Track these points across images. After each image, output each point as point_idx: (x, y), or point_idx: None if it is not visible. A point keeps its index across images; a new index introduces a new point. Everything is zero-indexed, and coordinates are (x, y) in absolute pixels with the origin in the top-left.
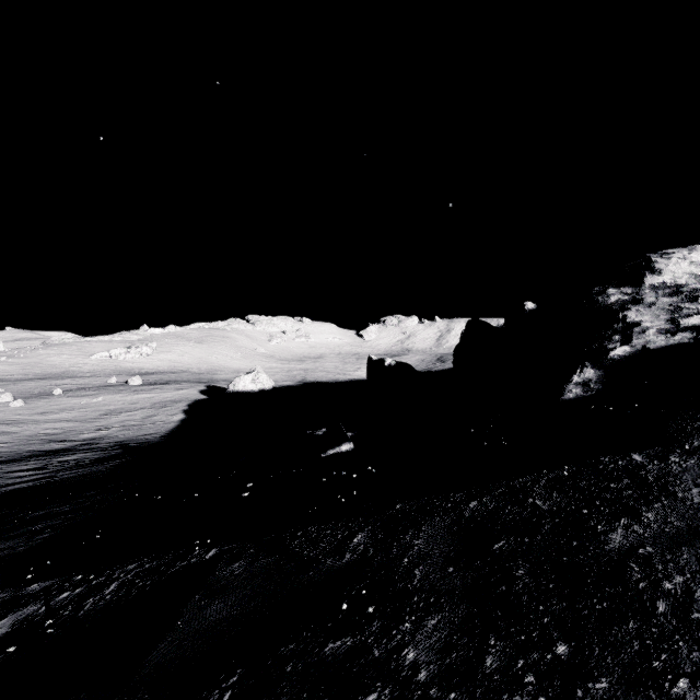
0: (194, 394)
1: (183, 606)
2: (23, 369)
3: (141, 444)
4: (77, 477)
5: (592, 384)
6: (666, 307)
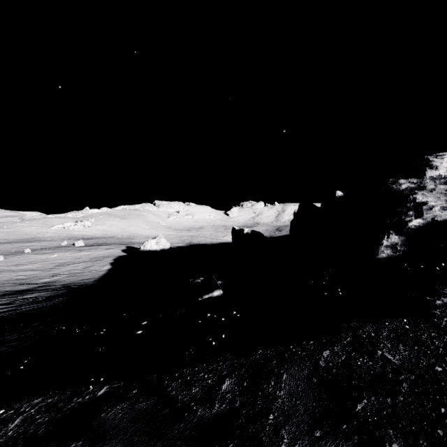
0: (118, 252)
1: None
2: (6, 235)
3: (80, 286)
4: (31, 310)
5: (398, 246)
6: (444, 192)
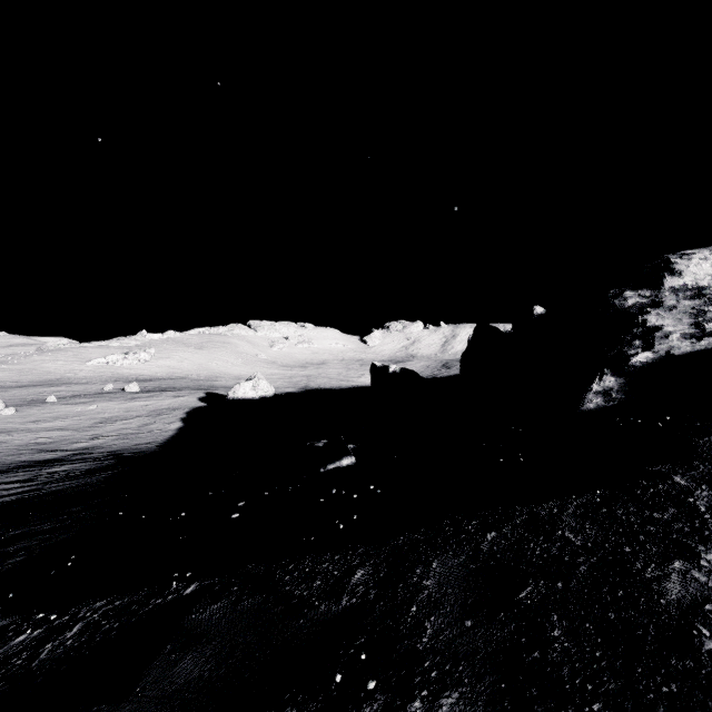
0: (192, 401)
1: (149, 660)
2: (16, 375)
3: (136, 454)
4: (64, 490)
5: (613, 393)
6: (688, 311)
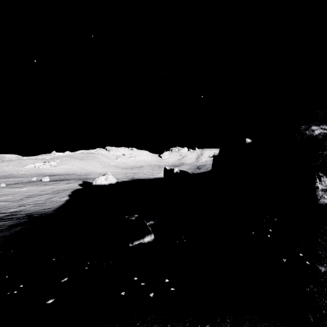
0: (75, 186)
1: None
2: None
3: (40, 215)
4: None
5: None
6: None
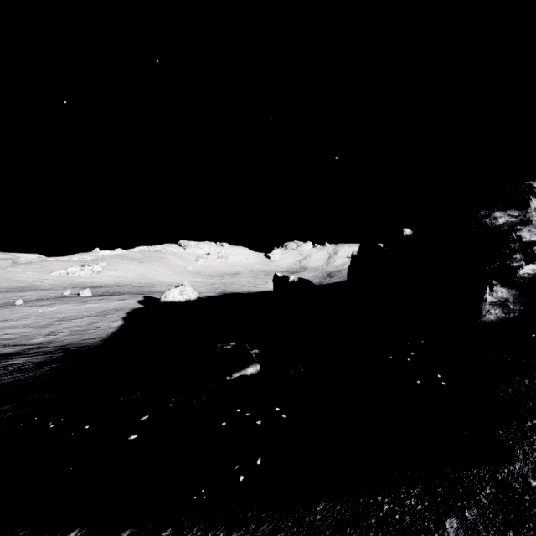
0: (133, 303)
1: None
2: None
3: (82, 348)
4: (10, 383)
5: (510, 304)
6: None
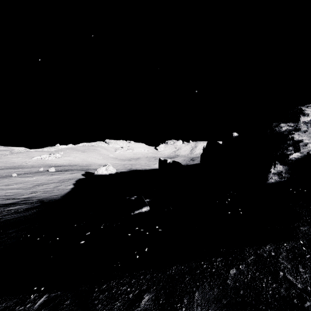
0: (79, 175)
1: None
2: None
3: (50, 200)
4: (12, 219)
5: (283, 174)
6: None
